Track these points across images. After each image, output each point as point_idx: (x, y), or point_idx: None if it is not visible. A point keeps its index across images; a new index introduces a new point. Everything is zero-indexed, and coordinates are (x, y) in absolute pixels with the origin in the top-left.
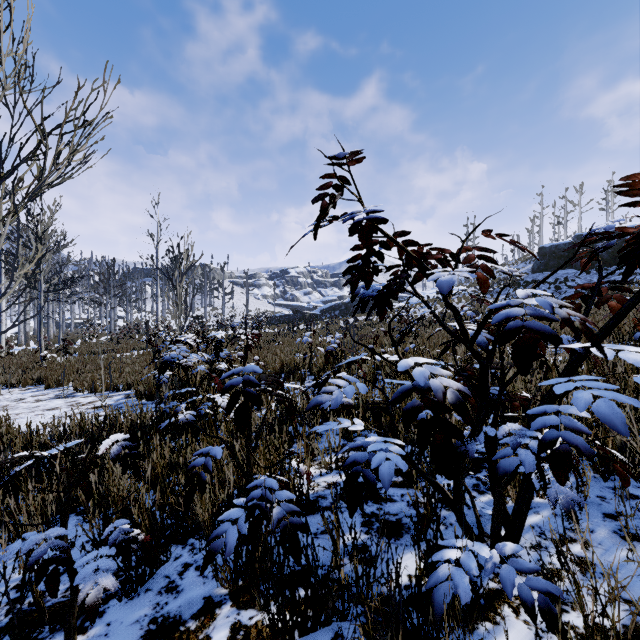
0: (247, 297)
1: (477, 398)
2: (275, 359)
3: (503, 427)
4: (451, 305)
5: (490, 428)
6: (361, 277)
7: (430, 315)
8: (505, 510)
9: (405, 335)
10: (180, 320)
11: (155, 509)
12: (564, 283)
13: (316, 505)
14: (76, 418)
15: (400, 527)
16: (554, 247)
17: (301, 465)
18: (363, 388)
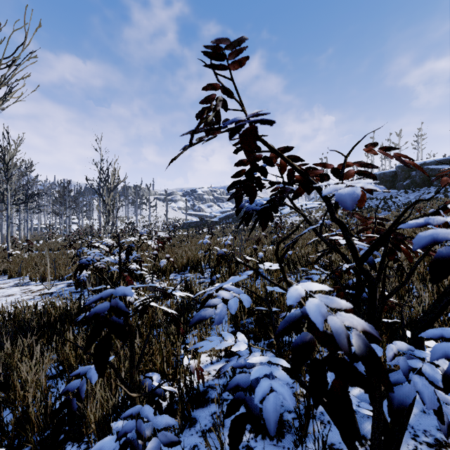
0: (167, 209)
1: (356, 308)
2: (184, 255)
3: (391, 346)
4: (339, 220)
5: (375, 345)
6: (245, 192)
7: (296, 222)
8: (384, 417)
9: (288, 249)
10: (108, 227)
11: (47, 415)
12: (390, 199)
13: (205, 398)
14: (20, 306)
15: (281, 425)
16: (382, 174)
17: (192, 362)
18: (247, 301)
